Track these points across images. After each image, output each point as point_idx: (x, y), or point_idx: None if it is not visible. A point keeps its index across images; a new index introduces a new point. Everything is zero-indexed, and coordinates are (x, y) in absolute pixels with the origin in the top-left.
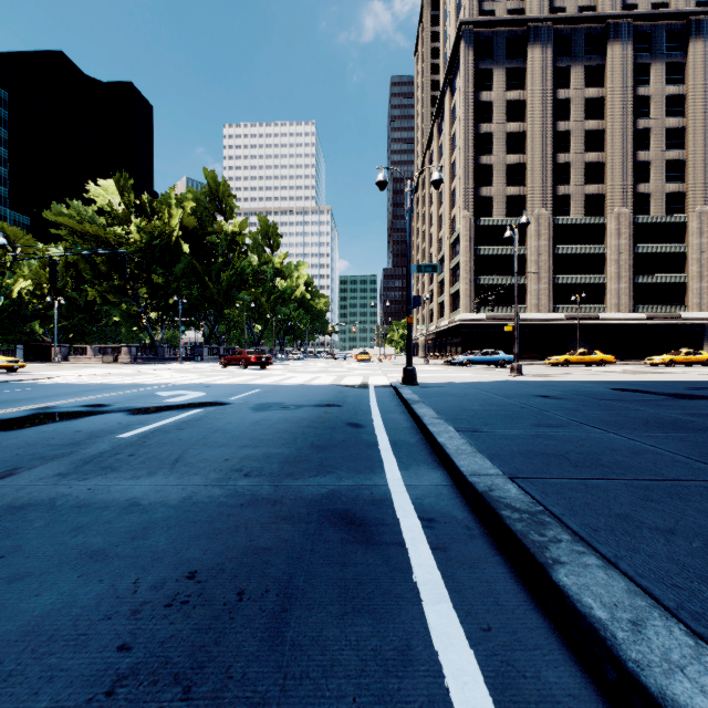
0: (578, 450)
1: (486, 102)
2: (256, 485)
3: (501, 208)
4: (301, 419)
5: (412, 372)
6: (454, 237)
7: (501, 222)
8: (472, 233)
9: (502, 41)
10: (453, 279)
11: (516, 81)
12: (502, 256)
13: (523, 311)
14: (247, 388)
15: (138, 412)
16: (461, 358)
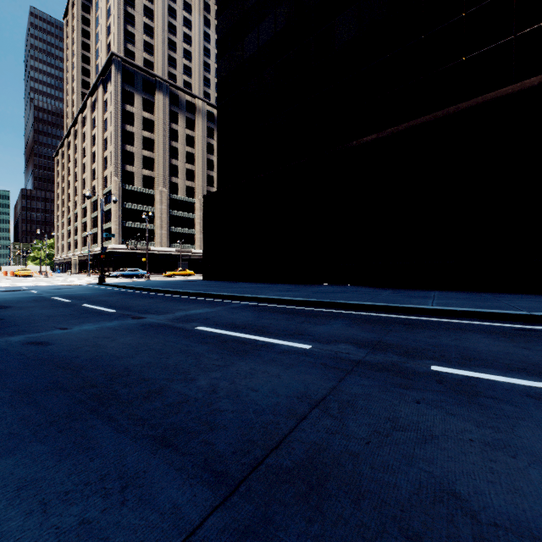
0: (155, 286)
1: (130, 112)
2: (102, 292)
3: (140, 181)
4: (83, 289)
5: (104, 278)
6: (106, 190)
7: (140, 190)
8: (121, 193)
9: (141, 79)
10: (105, 219)
11: (149, 107)
12: (141, 210)
13: (153, 245)
14: (13, 287)
15: (4, 291)
16: (117, 273)
